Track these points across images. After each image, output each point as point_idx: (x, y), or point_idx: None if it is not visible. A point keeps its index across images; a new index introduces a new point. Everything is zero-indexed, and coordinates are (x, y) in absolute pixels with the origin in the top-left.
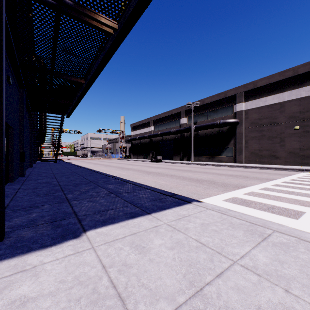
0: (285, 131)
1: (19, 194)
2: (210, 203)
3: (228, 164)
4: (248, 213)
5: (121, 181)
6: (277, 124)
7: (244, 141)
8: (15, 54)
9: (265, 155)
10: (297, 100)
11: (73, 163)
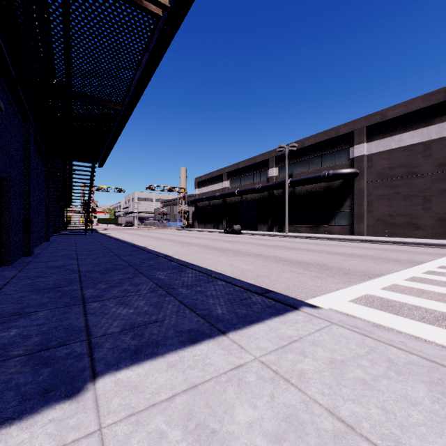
0: (431, 187)
1: (7, 289)
2: (329, 307)
3: (342, 238)
4: (404, 329)
5: (177, 265)
6: (419, 176)
7: (366, 202)
8: (7, 61)
9: (400, 223)
10: None
11: (111, 235)
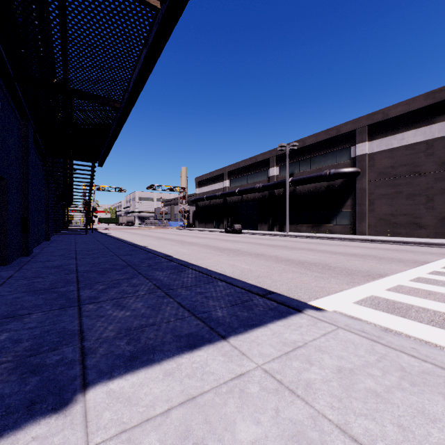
0: (434, 186)
1: (2, 289)
2: (333, 309)
3: (343, 237)
4: (413, 332)
5: (177, 265)
6: (422, 175)
7: (368, 201)
8: (3, 57)
9: (402, 222)
10: None
11: (111, 234)
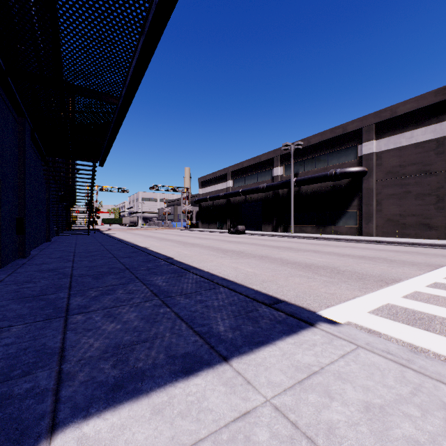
0: (445, 185)
1: None
2: (347, 320)
3: (350, 238)
4: (441, 350)
5: (177, 268)
6: (432, 174)
7: (375, 202)
8: None
9: (411, 223)
10: None
11: (114, 235)
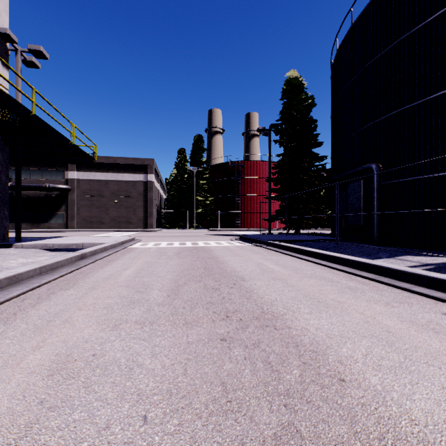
0: (109, 203)
1: None
2: None
3: (61, 230)
4: None
5: None
6: (104, 197)
7: (76, 208)
8: None
9: (95, 221)
10: (117, 182)
11: None
